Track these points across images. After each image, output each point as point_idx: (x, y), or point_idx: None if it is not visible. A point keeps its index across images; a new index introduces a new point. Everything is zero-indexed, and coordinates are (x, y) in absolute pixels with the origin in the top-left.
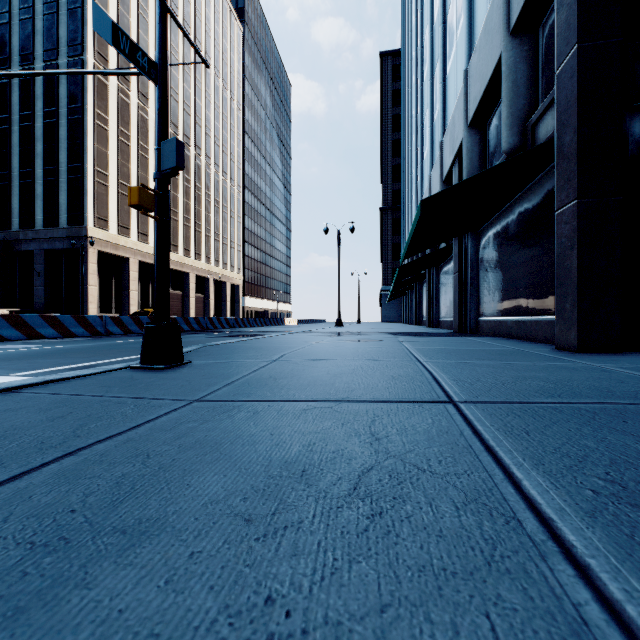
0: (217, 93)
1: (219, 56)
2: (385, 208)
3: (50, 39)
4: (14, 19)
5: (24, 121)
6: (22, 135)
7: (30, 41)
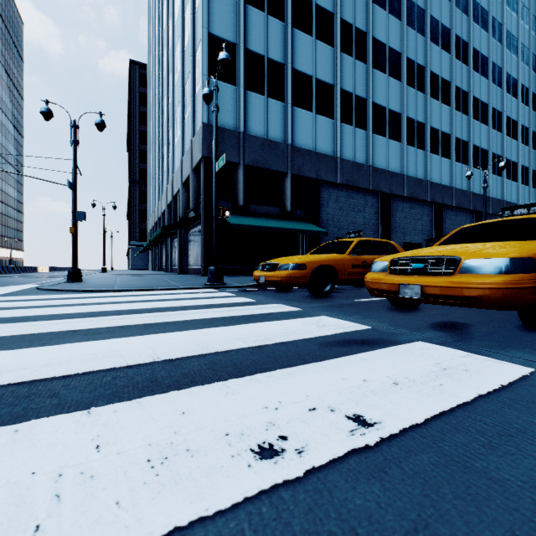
0: None
1: None
2: (134, 181)
3: None
4: None
5: None
6: None
7: None
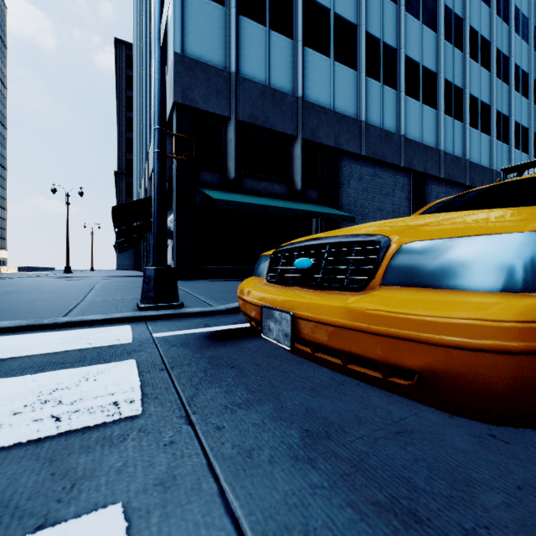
0: None
1: None
2: (120, 172)
3: None
4: None
5: None
6: None
7: None
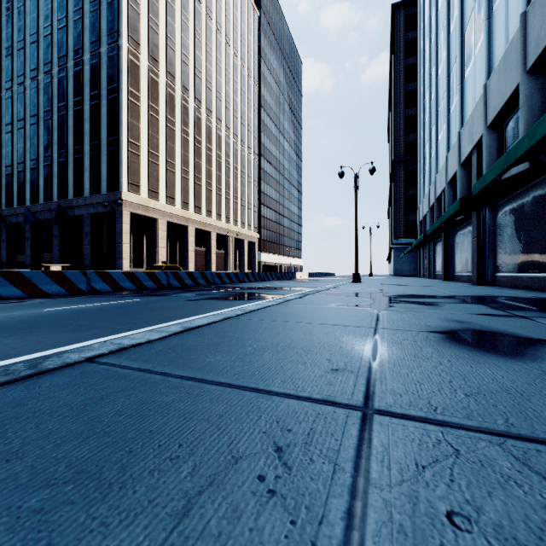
0: (236, 71)
1: (238, 38)
2: (397, 161)
3: (94, 32)
4: (70, 22)
5: (76, 106)
6: (75, 118)
7: (80, 37)
